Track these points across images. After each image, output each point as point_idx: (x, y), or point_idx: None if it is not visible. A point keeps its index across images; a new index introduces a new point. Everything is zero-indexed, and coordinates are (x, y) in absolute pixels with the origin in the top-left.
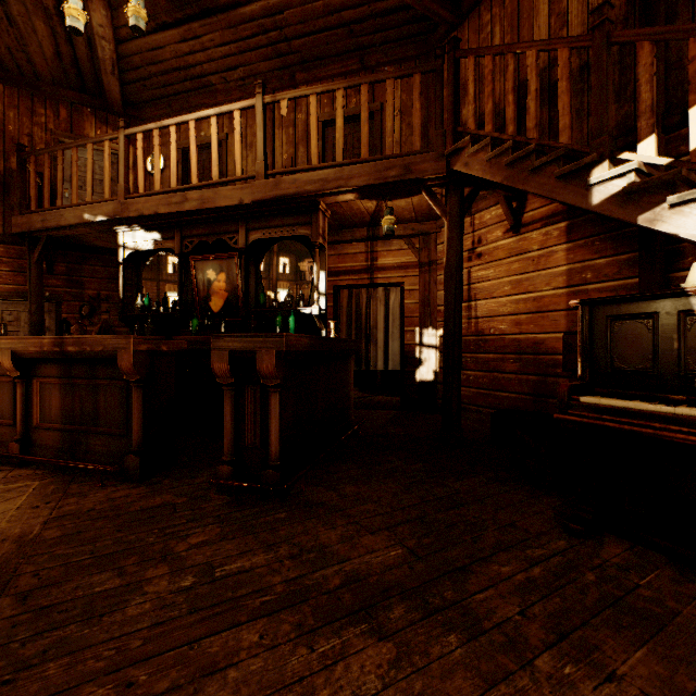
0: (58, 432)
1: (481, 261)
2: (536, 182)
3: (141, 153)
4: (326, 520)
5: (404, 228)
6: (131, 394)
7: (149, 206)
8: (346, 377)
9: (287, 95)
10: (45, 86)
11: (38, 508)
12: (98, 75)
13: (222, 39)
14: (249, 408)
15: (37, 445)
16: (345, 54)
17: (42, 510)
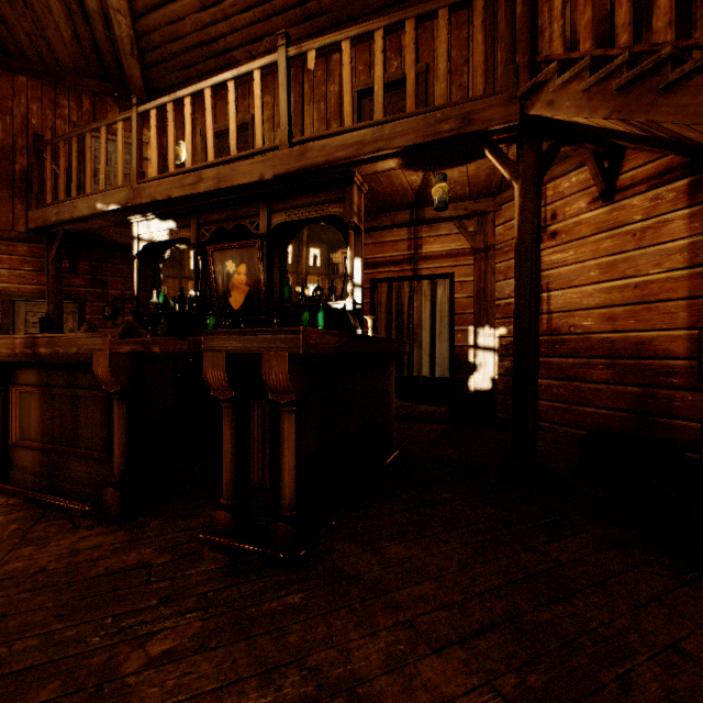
0: (36, 452)
1: (555, 242)
2: (671, 104)
3: (155, 132)
4: (362, 614)
5: (454, 208)
6: (113, 408)
7: (162, 189)
8: (386, 387)
9: (315, 44)
10: (67, 76)
11: None
12: (119, 59)
13: (245, 3)
14: (255, 432)
15: (16, 466)
16: (384, 10)
17: None
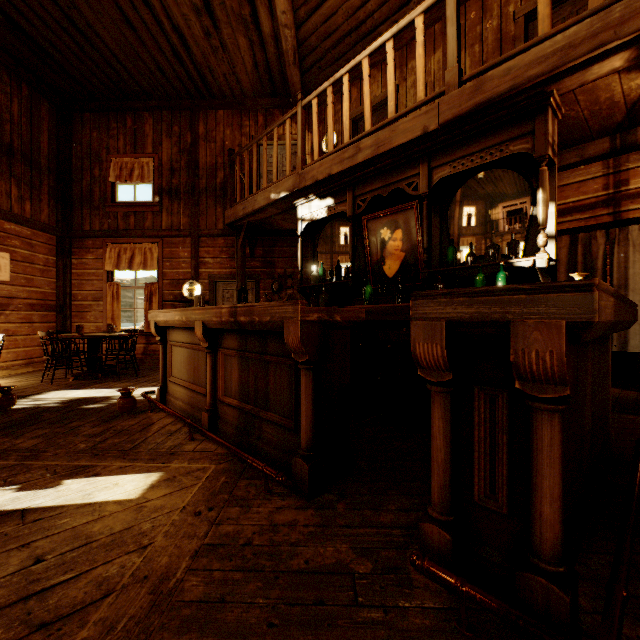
0: (236, 408)
1: None
2: None
3: (316, 119)
4: None
5: None
6: (299, 377)
7: (322, 169)
8: (605, 367)
9: None
10: (248, 101)
11: (199, 516)
12: (283, 73)
13: None
14: (480, 430)
15: (221, 418)
16: None
17: (201, 523)
